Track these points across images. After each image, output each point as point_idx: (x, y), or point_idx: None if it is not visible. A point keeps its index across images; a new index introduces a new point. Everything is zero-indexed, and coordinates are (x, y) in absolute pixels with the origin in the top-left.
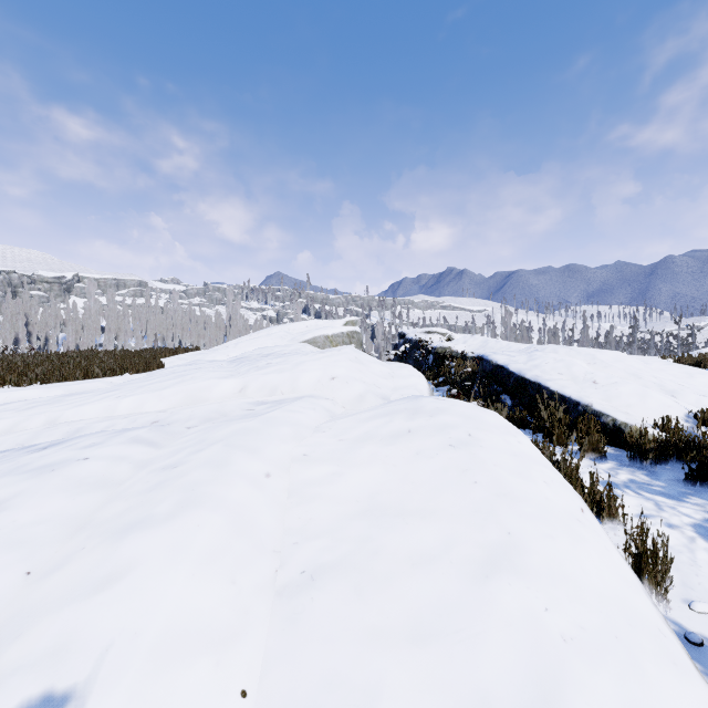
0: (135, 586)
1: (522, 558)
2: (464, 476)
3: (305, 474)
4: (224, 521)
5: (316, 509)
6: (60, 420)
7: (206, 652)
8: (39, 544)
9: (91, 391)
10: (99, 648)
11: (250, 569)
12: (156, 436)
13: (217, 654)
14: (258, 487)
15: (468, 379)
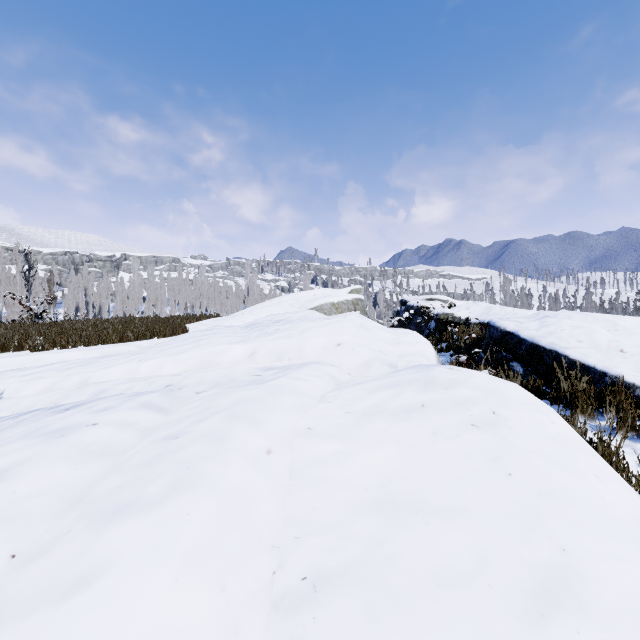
0: (109, 593)
1: (588, 589)
2: (493, 465)
3: (309, 451)
4: (216, 509)
5: (321, 495)
6: (90, 381)
7: None
8: (31, 521)
9: (121, 353)
10: None
11: (243, 570)
12: (165, 401)
13: None
14: (257, 466)
15: (472, 345)
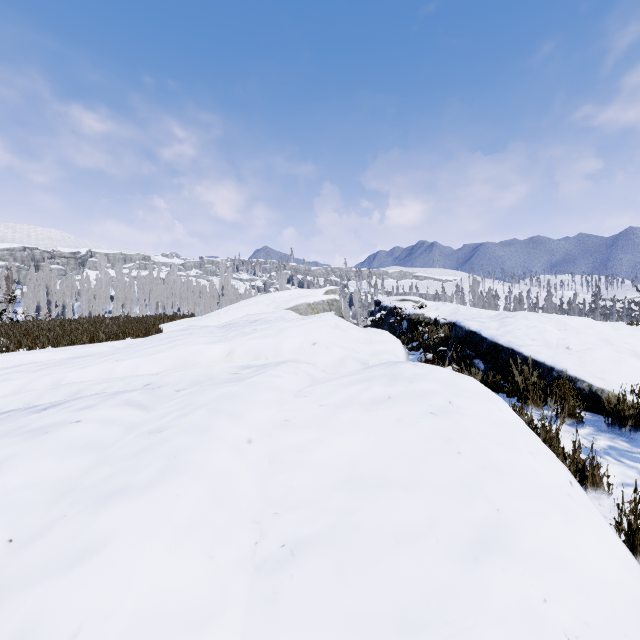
0: (110, 562)
1: (514, 538)
2: (446, 446)
3: (287, 439)
4: (203, 490)
5: (297, 477)
6: (64, 382)
7: (180, 636)
8: (24, 510)
9: (94, 354)
10: (66, 633)
11: (229, 541)
12: (146, 399)
13: (191, 638)
14: (239, 453)
15: (441, 344)
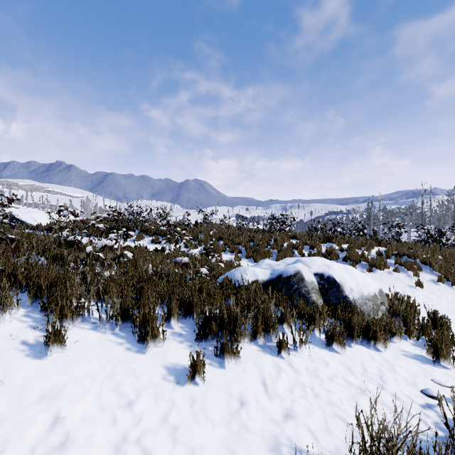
0: None
1: None
2: None
3: None
4: None
5: None
6: None
7: None
8: None
9: None
10: None
11: None
12: None
13: None
14: None
15: None
